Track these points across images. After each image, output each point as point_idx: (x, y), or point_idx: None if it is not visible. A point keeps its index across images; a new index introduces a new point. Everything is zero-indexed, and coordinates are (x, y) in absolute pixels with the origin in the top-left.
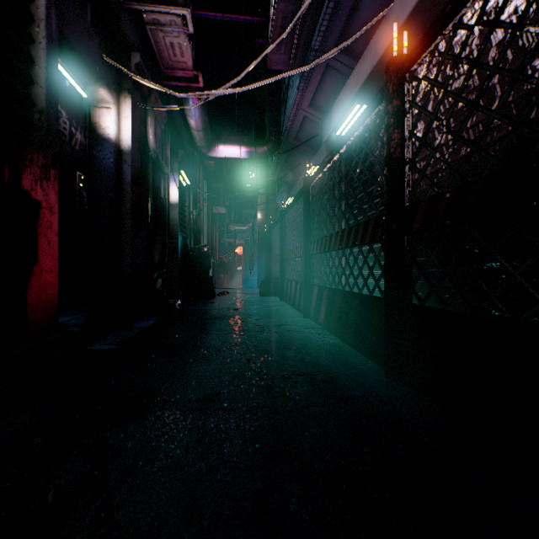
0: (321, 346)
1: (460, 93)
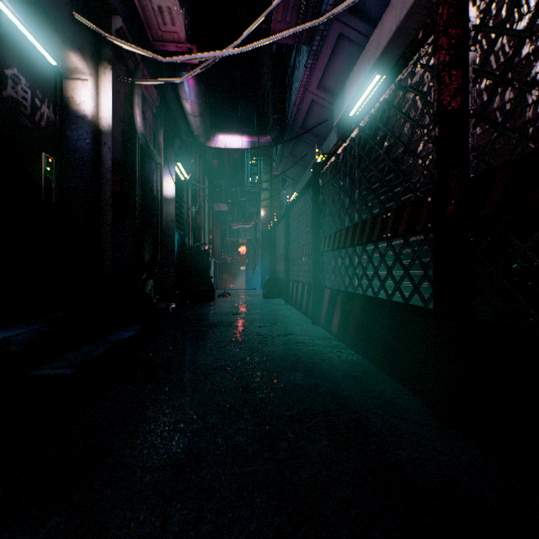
0: (338, 366)
1: None
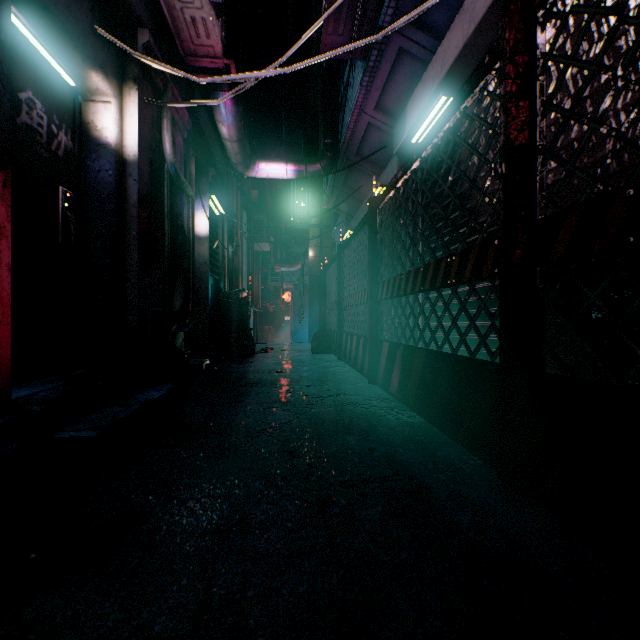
0: (396, 429)
1: None
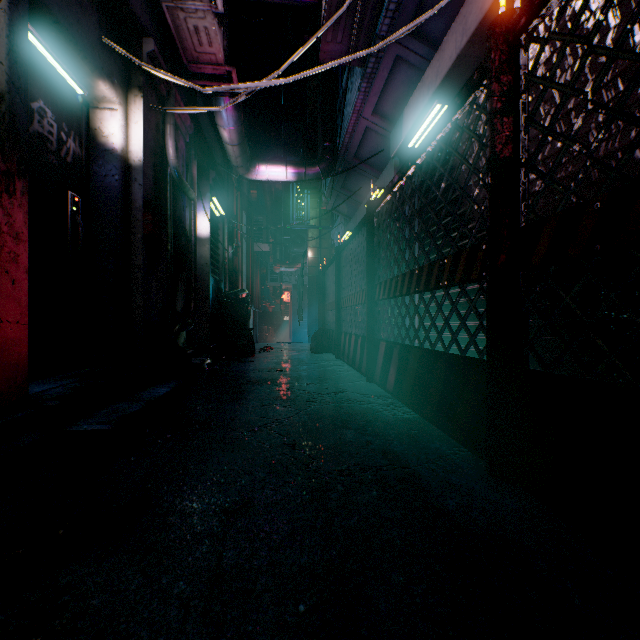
0: (392, 424)
1: (619, 45)
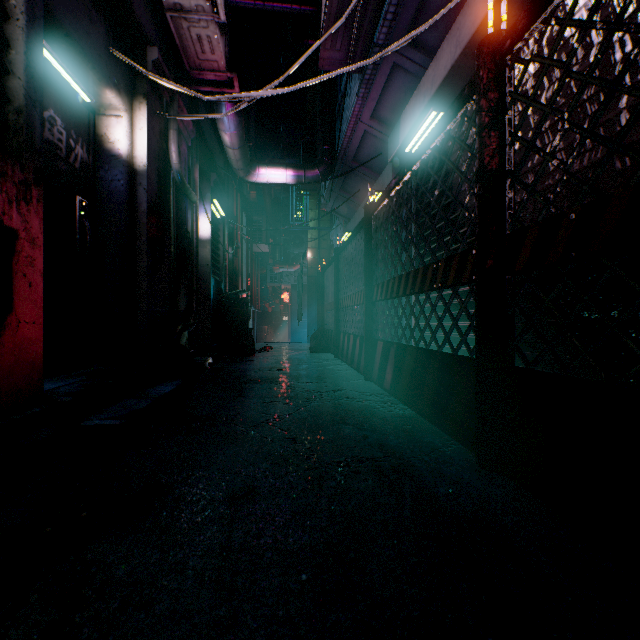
0: (388, 419)
1: (591, 72)
